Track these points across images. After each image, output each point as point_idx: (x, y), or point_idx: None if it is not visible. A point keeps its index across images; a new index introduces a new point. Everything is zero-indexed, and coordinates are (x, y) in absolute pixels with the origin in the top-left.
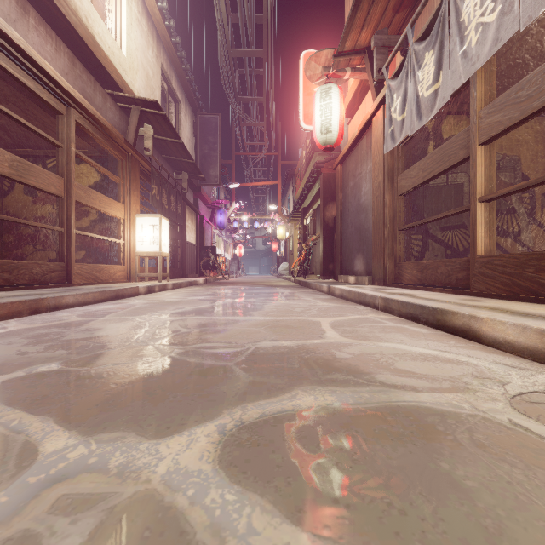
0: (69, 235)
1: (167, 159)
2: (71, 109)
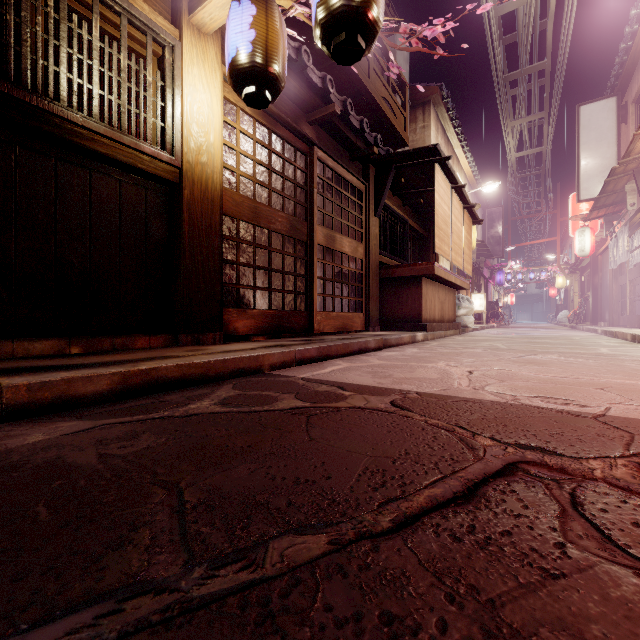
0: None
1: None
2: None
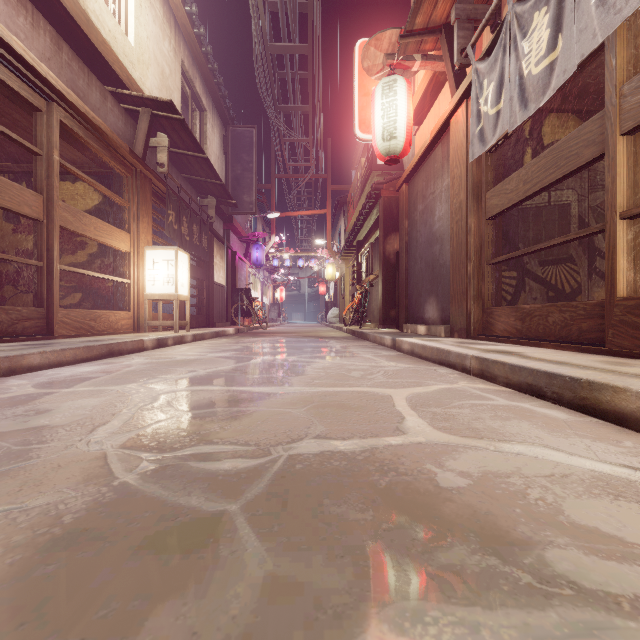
0: (50, 271)
1: (189, 180)
2: (54, 104)
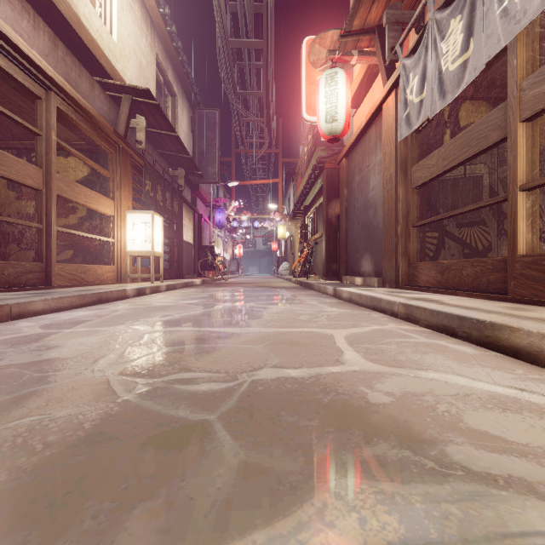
0: (49, 232)
1: (162, 154)
2: (51, 93)
